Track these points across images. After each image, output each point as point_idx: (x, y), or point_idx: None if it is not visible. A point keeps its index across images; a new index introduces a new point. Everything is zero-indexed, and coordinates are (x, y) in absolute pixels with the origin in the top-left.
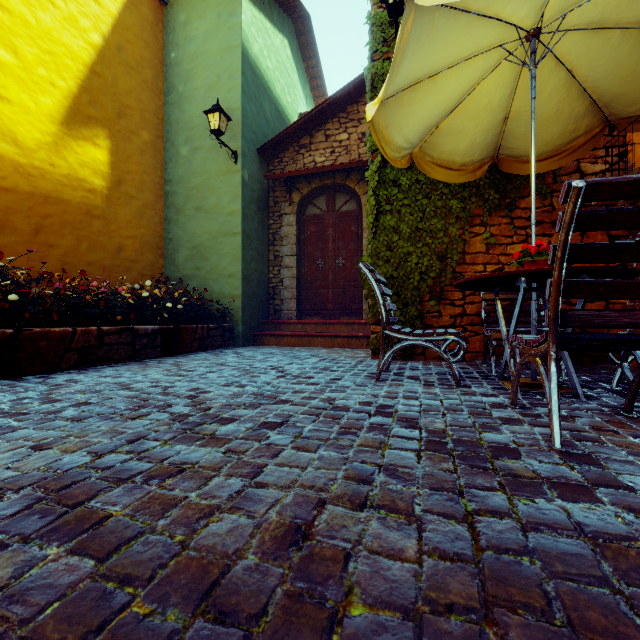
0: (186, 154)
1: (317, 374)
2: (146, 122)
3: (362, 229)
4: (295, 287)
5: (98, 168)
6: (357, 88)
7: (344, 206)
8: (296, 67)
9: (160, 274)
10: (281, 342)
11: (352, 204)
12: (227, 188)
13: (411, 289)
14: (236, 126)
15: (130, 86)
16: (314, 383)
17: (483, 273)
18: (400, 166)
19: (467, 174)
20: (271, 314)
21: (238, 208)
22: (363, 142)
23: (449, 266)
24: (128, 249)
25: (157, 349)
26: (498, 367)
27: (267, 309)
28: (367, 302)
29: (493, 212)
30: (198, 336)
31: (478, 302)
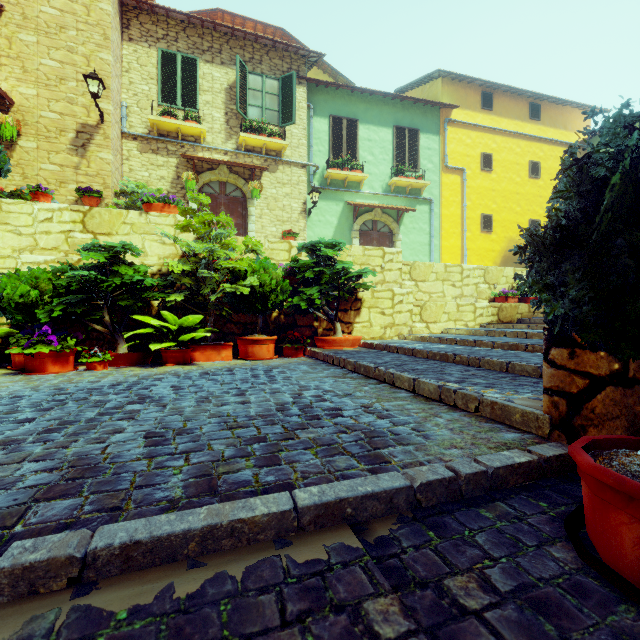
0: None
1: None
2: None
3: None
4: None
5: None
6: None
7: None
8: None
9: None
10: None
11: None
12: None
13: None
14: None
15: None
16: None
17: None
18: None
19: None
20: None
21: None
22: None
23: None
24: None
25: None
26: None
27: None
28: None
29: None
30: None
31: None
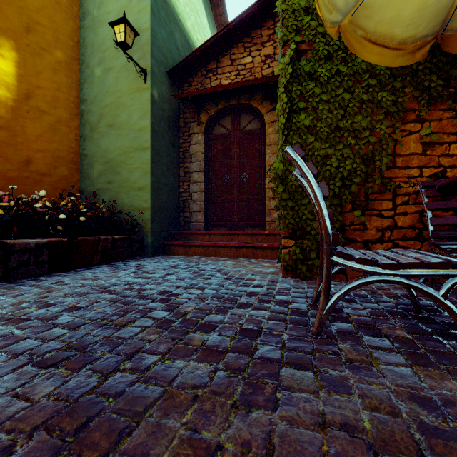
0: (99, 74)
1: (220, 315)
2: (59, 42)
3: (265, 146)
4: (203, 200)
5: (1, 78)
6: (261, 11)
7: (248, 125)
8: (205, 12)
9: (75, 188)
10: (189, 252)
11: (256, 123)
12: (137, 105)
13: (330, 198)
14: (145, 45)
15: (41, 3)
16: (213, 351)
17: (419, 178)
18: (330, 33)
19: (405, 55)
20: (181, 225)
21: (147, 124)
22: (266, 64)
23: (378, 170)
24: (38, 162)
25: (45, 265)
26: (451, 295)
27: (178, 221)
28: (270, 214)
29: (431, 105)
30: (101, 248)
31: (412, 212)
